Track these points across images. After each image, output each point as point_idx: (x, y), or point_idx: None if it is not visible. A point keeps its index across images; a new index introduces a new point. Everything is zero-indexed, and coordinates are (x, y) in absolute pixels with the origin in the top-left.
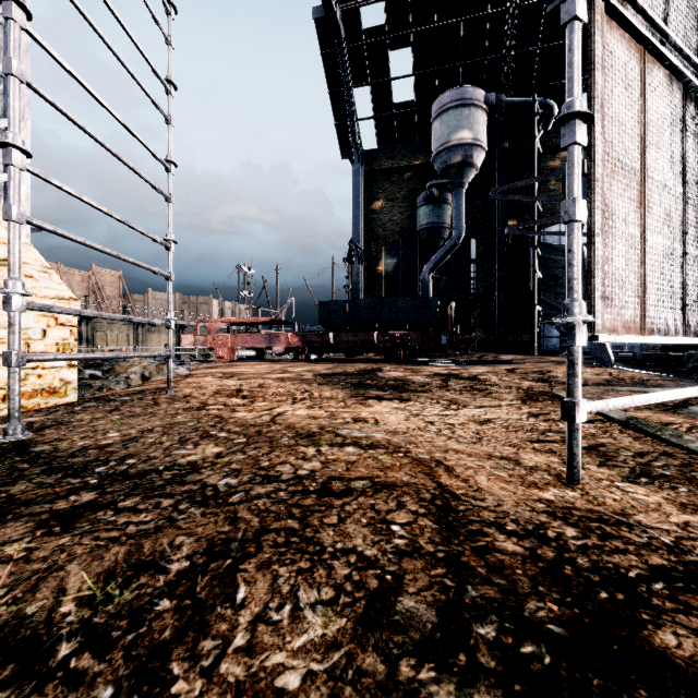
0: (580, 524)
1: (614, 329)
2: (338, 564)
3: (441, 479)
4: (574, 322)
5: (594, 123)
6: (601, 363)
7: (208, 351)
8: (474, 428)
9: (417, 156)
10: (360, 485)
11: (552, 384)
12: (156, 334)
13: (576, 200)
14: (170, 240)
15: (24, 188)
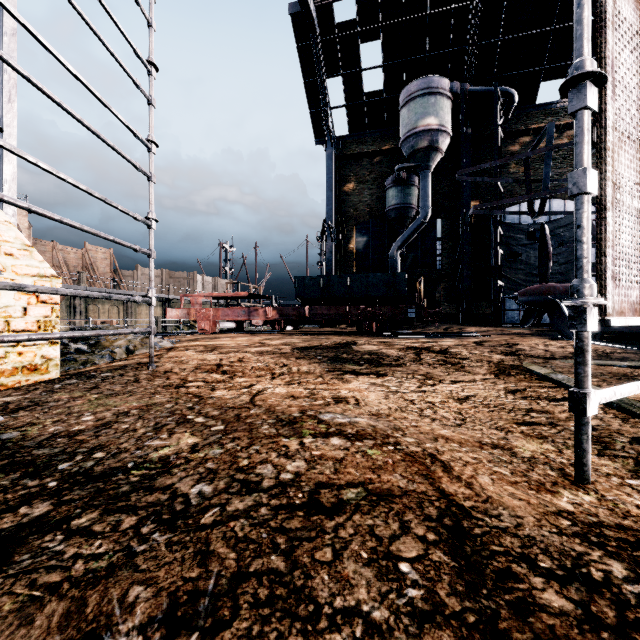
0: (623, 553)
1: (621, 312)
2: (340, 639)
3: (442, 484)
4: (584, 305)
5: (605, 86)
6: (563, 336)
7: (192, 323)
8: (455, 406)
9: (385, 141)
10: (353, 496)
11: (521, 357)
12: (144, 307)
13: (587, 170)
14: (151, 218)
15: (10, 168)
